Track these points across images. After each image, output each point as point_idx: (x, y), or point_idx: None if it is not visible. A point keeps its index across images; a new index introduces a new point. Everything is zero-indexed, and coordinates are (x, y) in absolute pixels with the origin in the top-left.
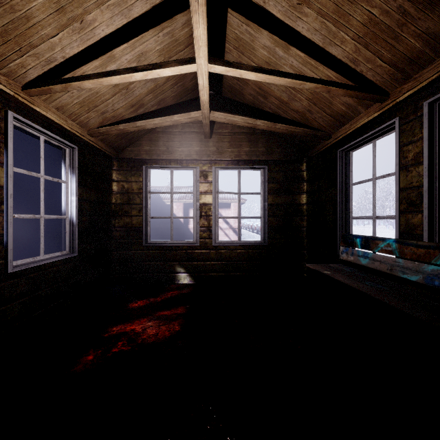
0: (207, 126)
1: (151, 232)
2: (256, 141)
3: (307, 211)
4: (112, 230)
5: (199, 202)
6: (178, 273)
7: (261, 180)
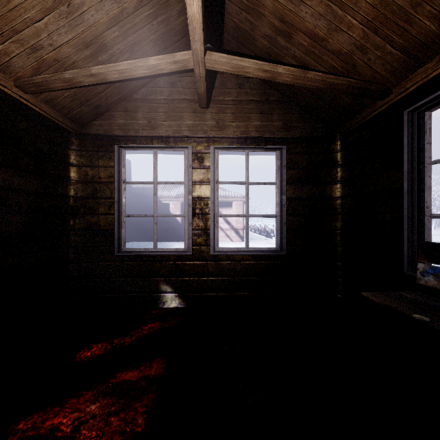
0: (201, 80)
1: (146, 232)
2: (270, 112)
3: (342, 207)
4: (70, 234)
5: (192, 195)
6: (163, 293)
7: (277, 165)
